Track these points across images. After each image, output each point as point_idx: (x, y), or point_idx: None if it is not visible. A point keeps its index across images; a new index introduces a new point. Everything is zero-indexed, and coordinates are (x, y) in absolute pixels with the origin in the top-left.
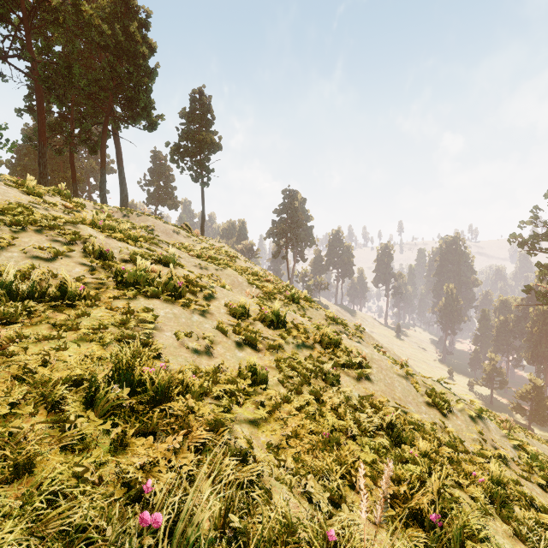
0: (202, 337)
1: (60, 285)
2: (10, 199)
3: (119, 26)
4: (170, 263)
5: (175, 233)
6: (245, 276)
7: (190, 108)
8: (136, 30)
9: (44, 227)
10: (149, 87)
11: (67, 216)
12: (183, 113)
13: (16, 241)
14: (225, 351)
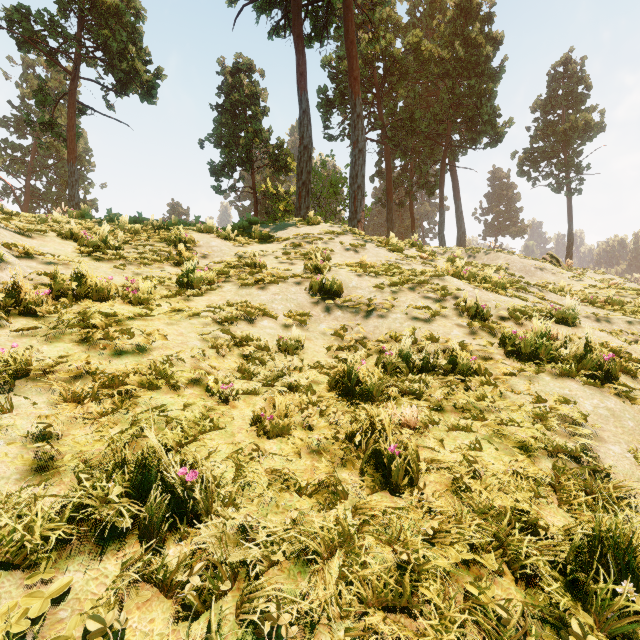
0: None
1: (448, 354)
2: (382, 259)
3: (458, 41)
4: (569, 319)
5: (537, 269)
6: None
7: (547, 92)
8: (477, 33)
9: (415, 283)
10: (493, 93)
11: (425, 267)
12: (537, 104)
13: (397, 301)
14: None
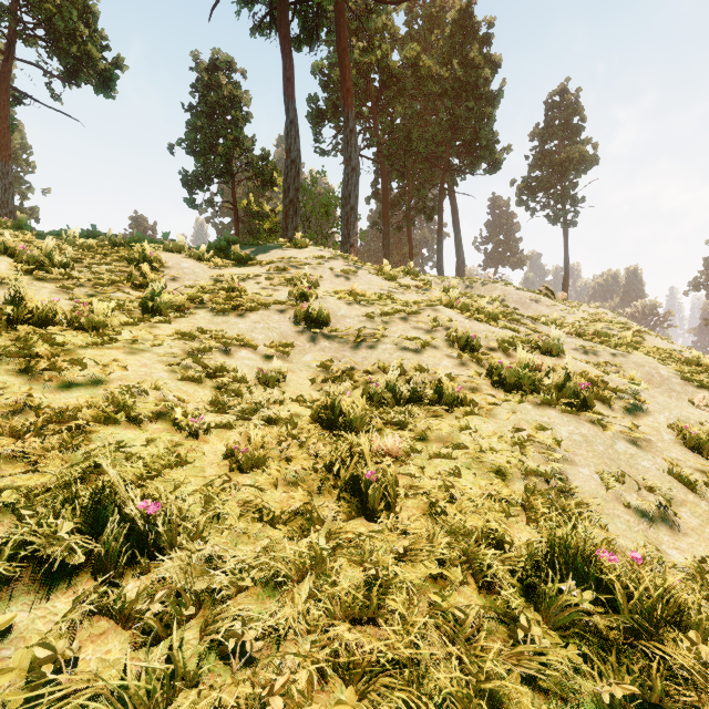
0: (643, 486)
1: (435, 384)
2: (374, 287)
3: (457, 60)
4: (554, 350)
5: (532, 302)
6: (671, 365)
7: (545, 121)
8: (476, 53)
9: (407, 313)
10: (492, 117)
11: (419, 297)
12: (535, 132)
13: (387, 331)
14: (700, 523)
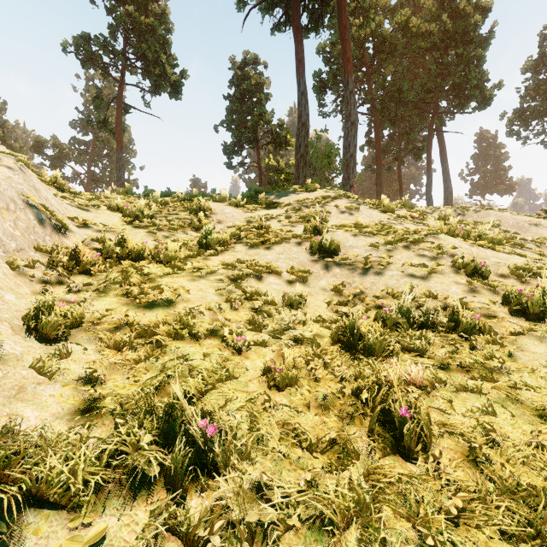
0: None
1: (449, 311)
2: (375, 220)
3: (446, 14)
4: None
5: (531, 225)
6: None
7: (539, 52)
8: (465, 4)
9: (409, 242)
10: (482, 58)
11: (416, 226)
12: (527, 65)
13: (392, 259)
14: None
